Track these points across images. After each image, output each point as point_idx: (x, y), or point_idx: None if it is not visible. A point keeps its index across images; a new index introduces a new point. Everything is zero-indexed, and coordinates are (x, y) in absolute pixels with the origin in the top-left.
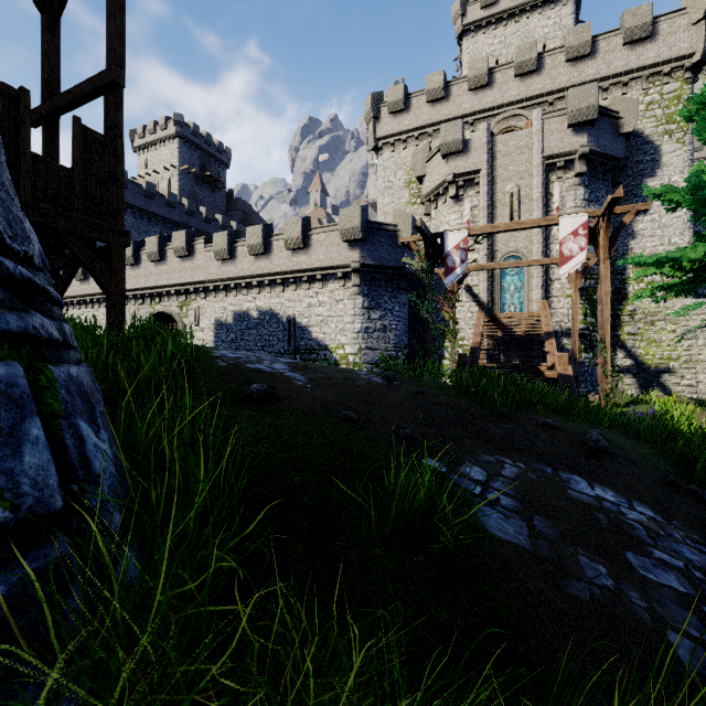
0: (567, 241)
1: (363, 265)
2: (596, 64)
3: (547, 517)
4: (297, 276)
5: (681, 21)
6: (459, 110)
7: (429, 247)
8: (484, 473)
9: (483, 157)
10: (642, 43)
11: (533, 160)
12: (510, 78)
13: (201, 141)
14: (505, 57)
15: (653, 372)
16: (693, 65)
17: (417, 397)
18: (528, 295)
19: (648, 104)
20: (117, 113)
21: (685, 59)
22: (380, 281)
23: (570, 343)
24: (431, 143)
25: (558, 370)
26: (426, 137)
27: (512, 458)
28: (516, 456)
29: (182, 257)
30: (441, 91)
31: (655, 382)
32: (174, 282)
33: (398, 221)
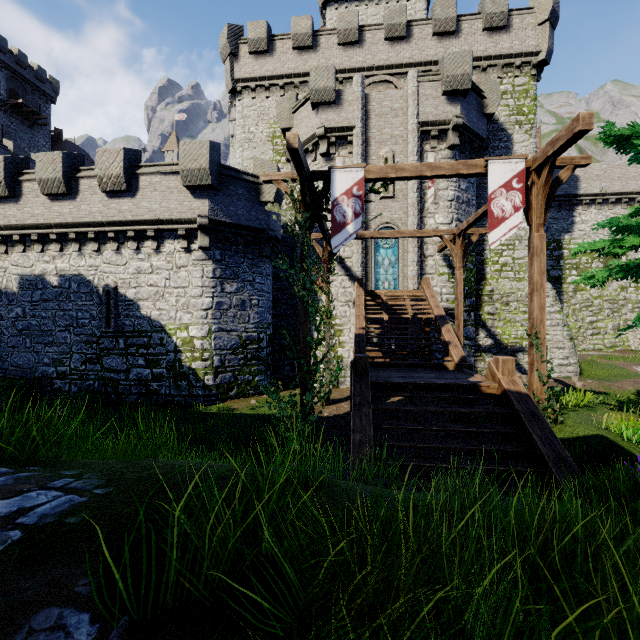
0: (498, 195)
1: (214, 221)
2: (459, 43)
3: None
4: (118, 229)
5: (529, 19)
6: (328, 64)
7: (307, 191)
8: None
9: (357, 112)
10: (499, 32)
11: (408, 124)
12: (380, 40)
13: (10, 59)
14: None
15: (510, 351)
16: (538, 64)
17: None
18: (403, 270)
19: (502, 93)
20: None
21: (533, 55)
22: (237, 245)
23: None
24: (298, 96)
25: (504, 383)
26: (292, 88)
27: None
28: None
29: None
30: (309, 38)
31: None
32: None
33: (261, 171)
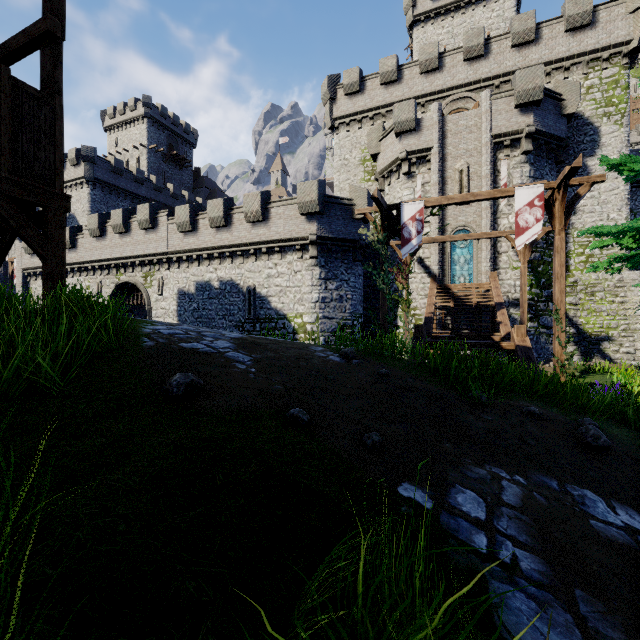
0: (523, 212)
1: (320, 237)
2: (539, 50)
3: (591, 591)
4: (256, 248)
5: (619, 10)
6: (411, 92)
7: (385, 218)
8: (482, 502)
9: (435, 135)
10: (583, 30)
11: (482, 139)
12: (459, 63)
13: (169, 122)
14: (453, 46)
15: (594, 340)
16: (630, 52)
17: (380, 380)
18: (477, 266)
19: (588, 88)
20: (55, 67)
21: (623, 45)
22: (336, 253)
23: (517, 313)
24: (385, 124)
25: (516, 341)
26: (380, 117)
27: (506, 467)
28: (510, 463)
29: (146, 229)
30: (394, 73)
31: (596, 349)
32: (139, 254)
33: (354, 195)
